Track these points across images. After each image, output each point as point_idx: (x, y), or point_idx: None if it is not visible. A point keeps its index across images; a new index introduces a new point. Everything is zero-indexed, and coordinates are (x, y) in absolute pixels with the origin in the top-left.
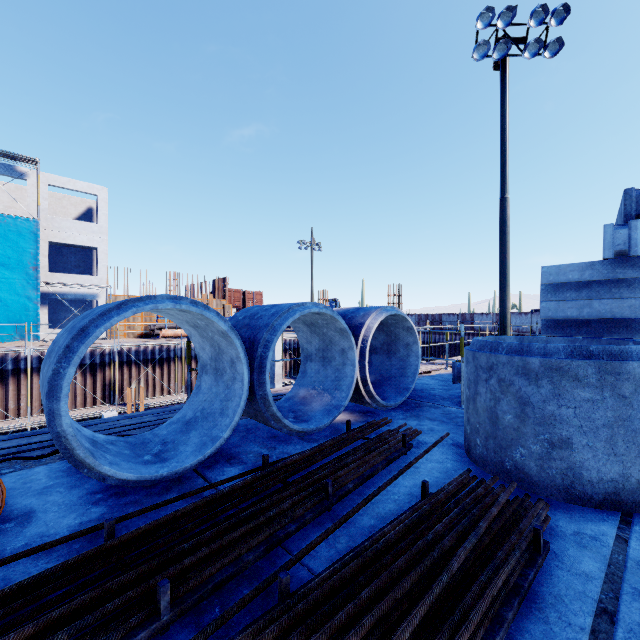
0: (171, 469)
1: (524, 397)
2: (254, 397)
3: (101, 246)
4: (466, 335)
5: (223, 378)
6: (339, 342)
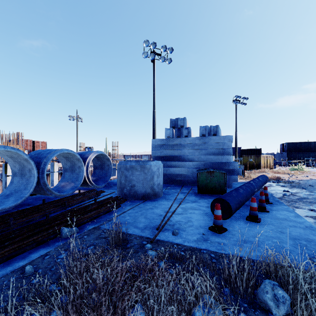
0: (3, 207)
1: (126, 175)
2: (39, 183)
3: None
4: None
5: (25, 177)
6: (78, 163)
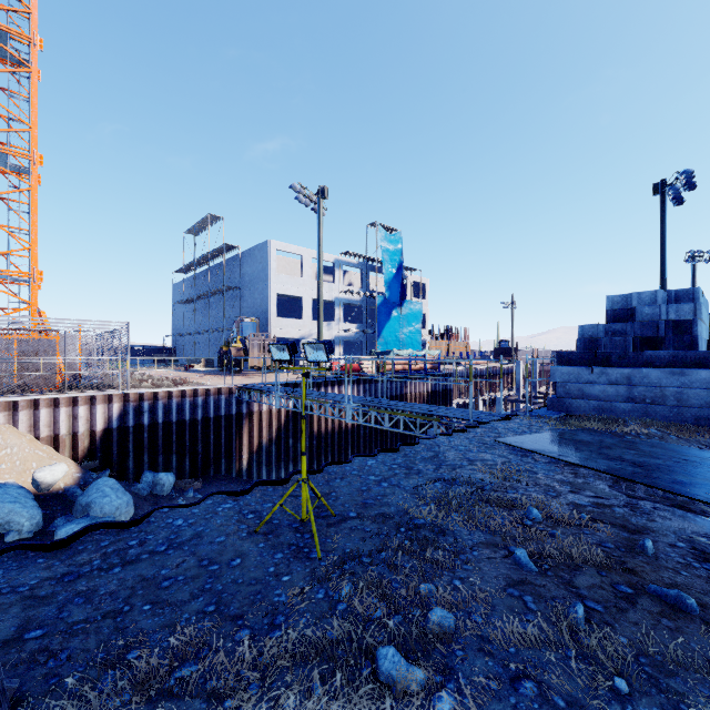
0: None
1: None
2: None
3: (427, 312)
4: None
5: None
6: None
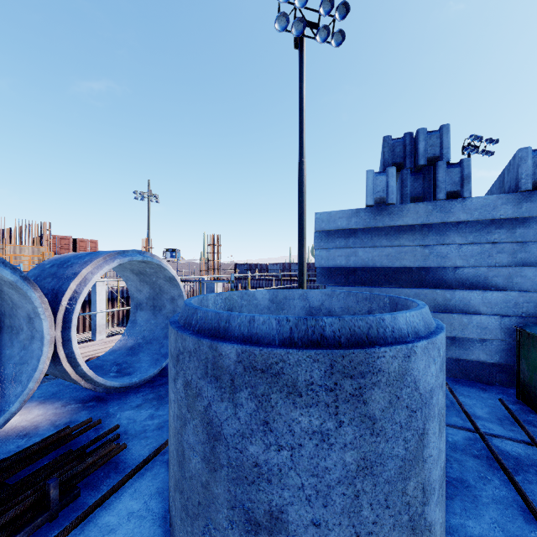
0: None
1: (215, 423)
2: None
3: None
4: (285, 281)
5: None
6: (21, 304)
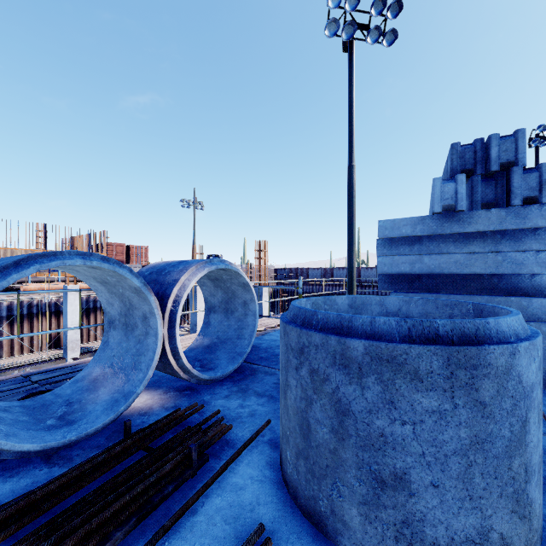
0: None
1: (343, 402)
2: None
3: None
4: (327, 286)
5: None
6: (139, 305)
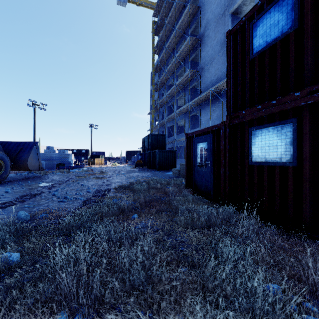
0: None
1: None
2: None
3: None
4: None
5: None
6: None
